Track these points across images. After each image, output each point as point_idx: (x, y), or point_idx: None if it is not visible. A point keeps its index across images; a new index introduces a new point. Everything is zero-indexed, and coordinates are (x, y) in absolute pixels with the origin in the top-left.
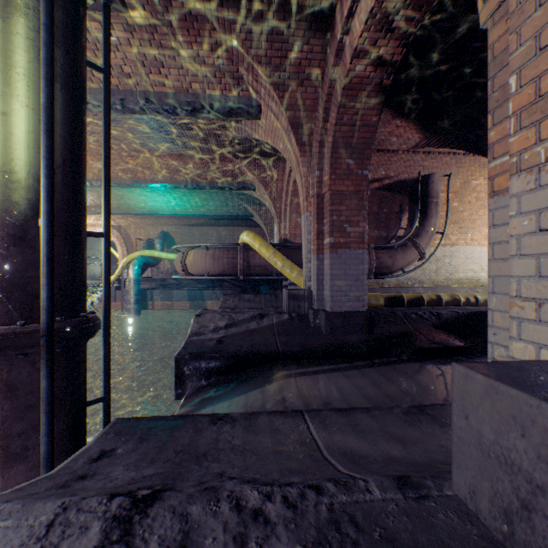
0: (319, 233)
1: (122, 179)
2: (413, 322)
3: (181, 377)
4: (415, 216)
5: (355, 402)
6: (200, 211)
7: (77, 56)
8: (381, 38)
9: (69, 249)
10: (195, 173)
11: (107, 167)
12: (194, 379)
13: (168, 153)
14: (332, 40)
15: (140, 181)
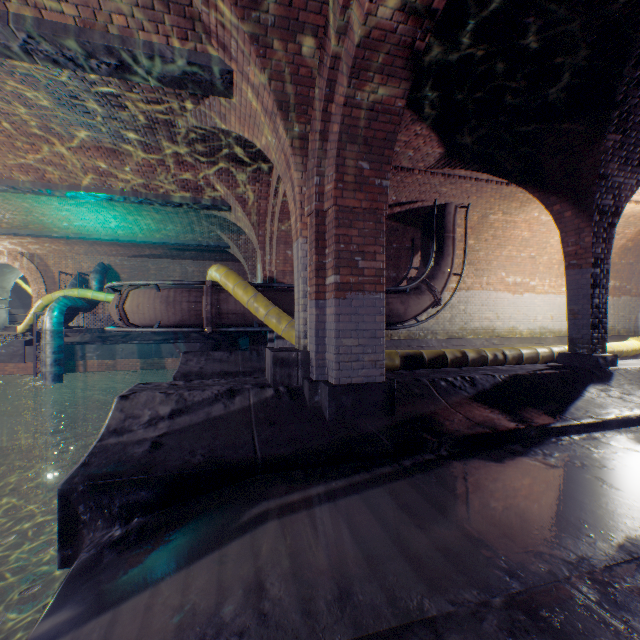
0: (320, 268)
1: (19, 180)
2: (443, 392)
3: (73, 524)
4: (431, 253)
5: (396, 579)
6: (155, 236)
7: None
8: None
9: None
10: (141, 179)
11: None
12: (99, 526)
13: (93, 145)
14: None
15: (52, 185)
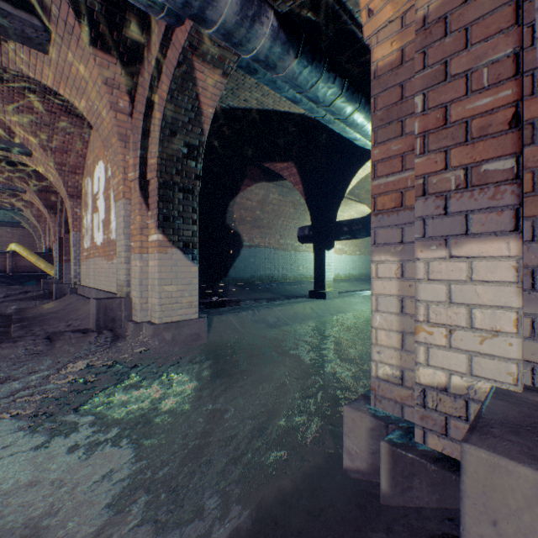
0: (61, 254)
1: None
2: None
3: None
4: None
5: None
6: None
7: None
8: None
9: None
10: None
11: None
12: None
13: None
14: None
15: None
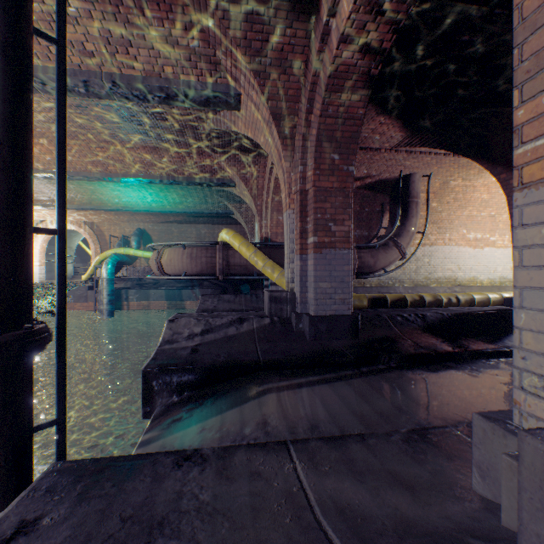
0: (303, 232)
1: (91, 172)
2: (398, 325)
3: (150, 392)
4: (397, 215)
5: (346, 423)
6: (178, 207)
7: (19, 19)
8: (370, 22)
9: (8, 249)
10: (172, 167)
11: (61, 153)
12: (165, 395)
13: (141, 145)
14: (317, 23)
15: (112, 174)
